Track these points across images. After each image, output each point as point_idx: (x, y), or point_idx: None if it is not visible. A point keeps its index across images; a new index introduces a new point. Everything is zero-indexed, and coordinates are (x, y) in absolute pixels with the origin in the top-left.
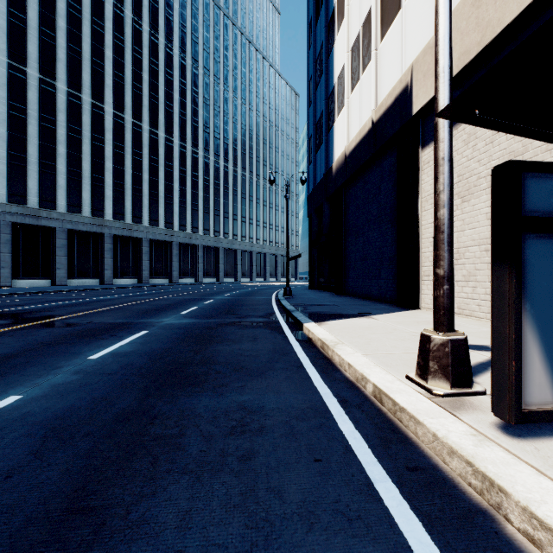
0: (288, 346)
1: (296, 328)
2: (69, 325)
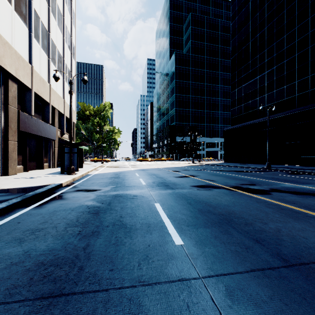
0: (83, 181)
1: (63, 187)
2: (199, 186)
